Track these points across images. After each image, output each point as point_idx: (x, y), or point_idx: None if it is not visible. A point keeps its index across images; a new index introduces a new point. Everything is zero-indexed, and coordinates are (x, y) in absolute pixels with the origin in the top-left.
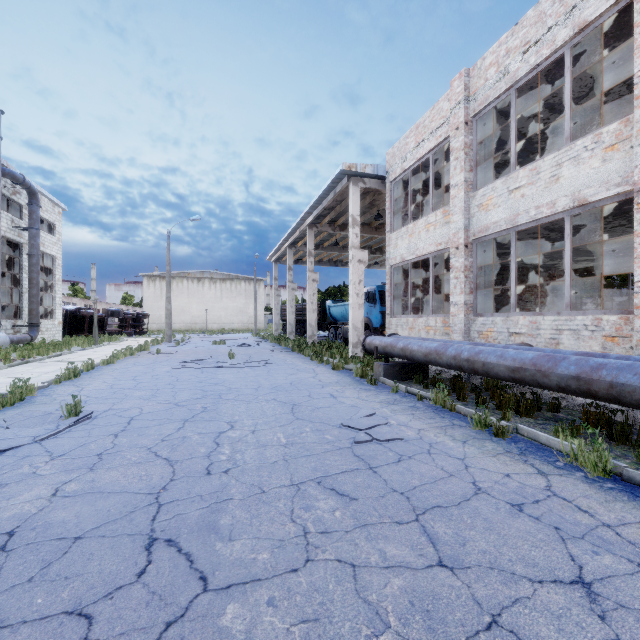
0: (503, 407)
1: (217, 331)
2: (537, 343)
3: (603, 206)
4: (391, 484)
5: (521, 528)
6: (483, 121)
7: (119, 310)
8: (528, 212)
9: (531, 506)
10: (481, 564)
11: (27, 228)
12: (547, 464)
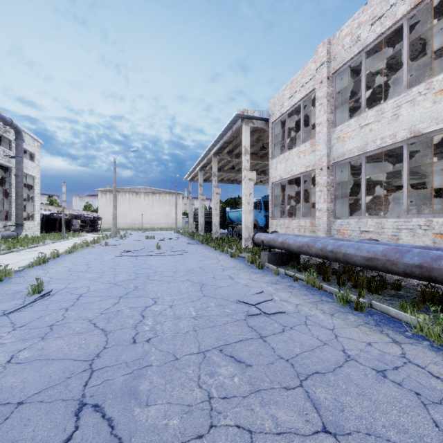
0: (358, 286)
1: (149, 229)
2: (382, 238)
3: (430, 137)
4: (278, 352)
5: (388, 393)
6: (340, 77)
7: (80, 214)
8: (375, 142)
9: (392, 372)
10: (359, 430)
11: (14, 156)
12: (399, 334)
